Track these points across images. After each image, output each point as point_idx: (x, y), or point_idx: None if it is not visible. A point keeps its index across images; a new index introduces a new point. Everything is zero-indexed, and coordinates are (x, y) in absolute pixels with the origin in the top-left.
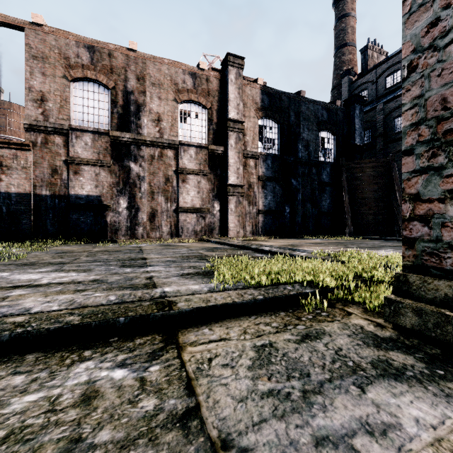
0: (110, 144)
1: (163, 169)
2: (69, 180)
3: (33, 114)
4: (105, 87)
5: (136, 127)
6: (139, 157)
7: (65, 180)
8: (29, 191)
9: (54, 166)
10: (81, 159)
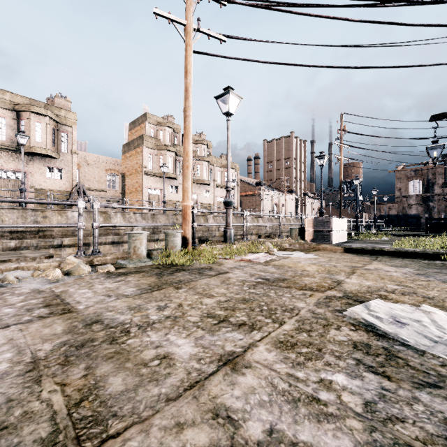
0: (421, 198)
1: (443, 203)
2: (407, 210)
3: (397, 194)
4: (419, 180)
5: (431, 191)
6: (433, 200)
7: (406, 210)
8: (396, 214)
9: (403, 207)
10: (412, 204)
